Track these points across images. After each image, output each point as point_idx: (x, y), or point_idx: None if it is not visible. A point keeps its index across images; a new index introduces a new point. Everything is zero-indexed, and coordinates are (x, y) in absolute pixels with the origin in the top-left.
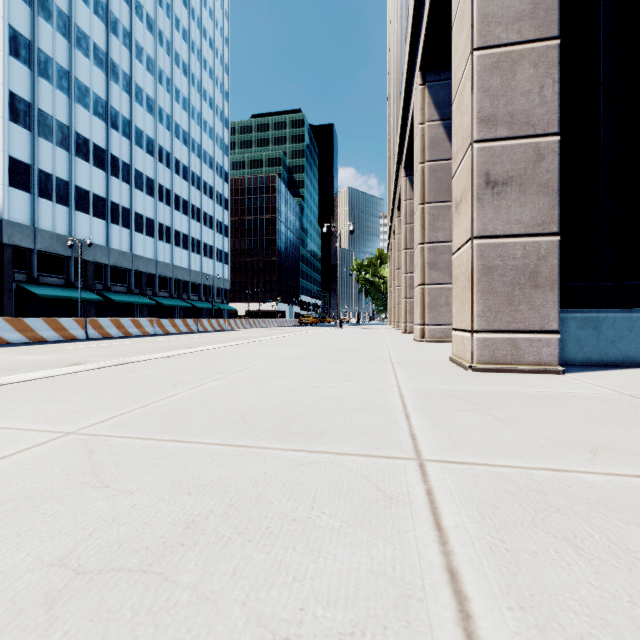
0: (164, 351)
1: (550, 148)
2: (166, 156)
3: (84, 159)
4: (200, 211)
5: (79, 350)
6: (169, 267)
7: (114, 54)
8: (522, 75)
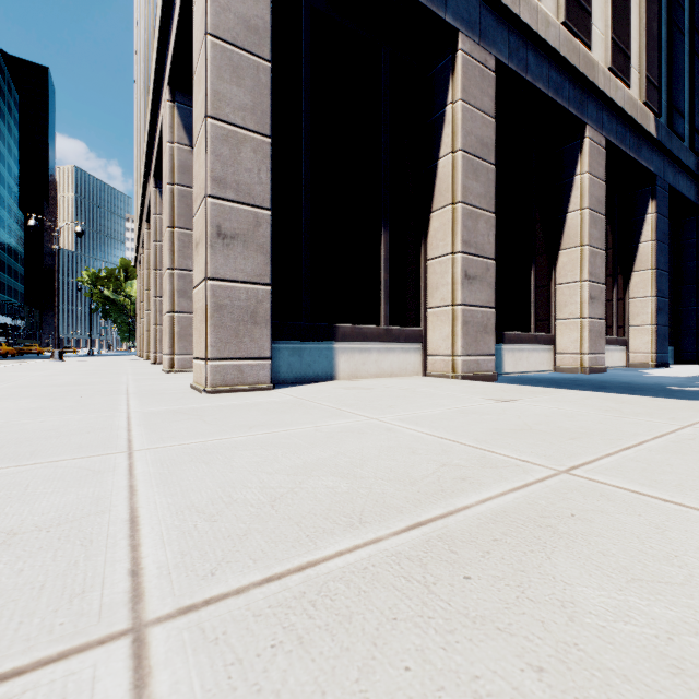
0: None
1: (265, 219)
2: None
3: None
4: None
5: None
6: None
7: None
8: (246, 155)
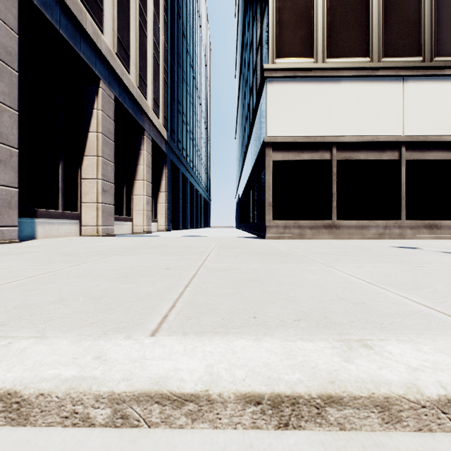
0: None
1: (16, 153)
2: None
3: None
4: None
5: None
6: None
7: None
8: (6, 118)
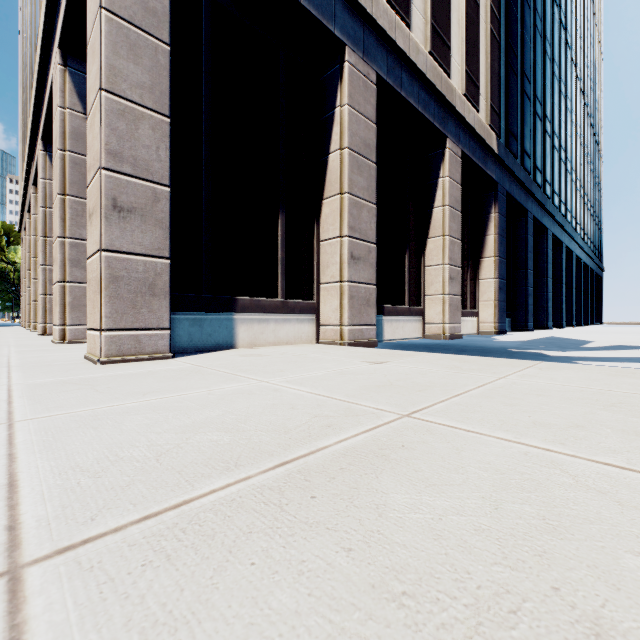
0: None
1: (164, 195)
2: None
3: None
4: None
5: None
6: None
7: None
8: (144, 132)
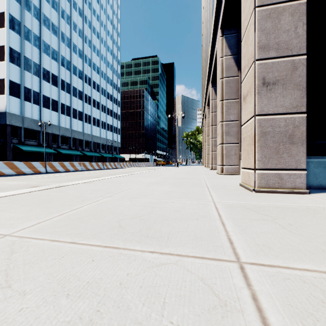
0: (84, 179)
1: (301, 62)
2: (88, 79)
3: (47, 81)
4: (106, 107)
5: (40, 179)
6: (90, 136)
7: (62, 28)
8: (284, 21)
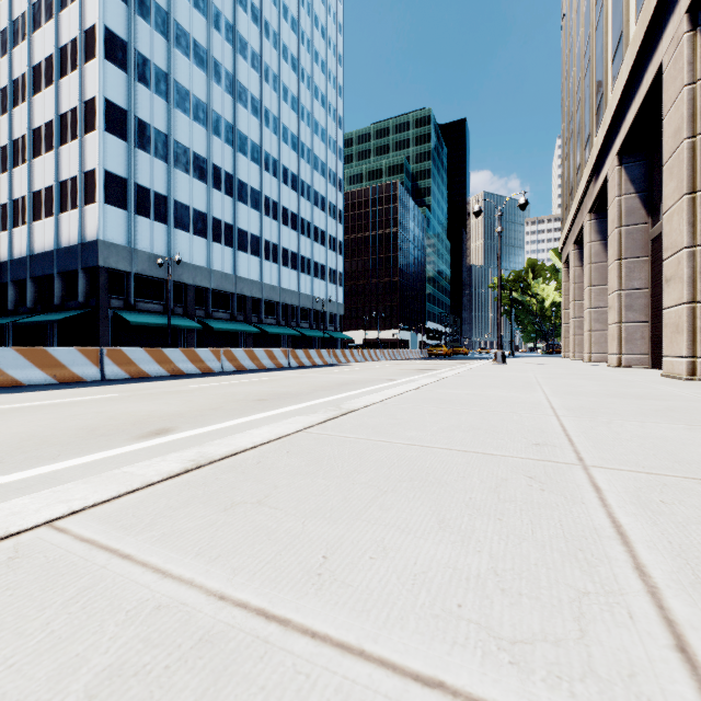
0: None
1: None
2: (273, 164)
3: (184, 171)
4: (311, 225)
5: None
6: (276, 290)
7: (216, 51)
8: None
